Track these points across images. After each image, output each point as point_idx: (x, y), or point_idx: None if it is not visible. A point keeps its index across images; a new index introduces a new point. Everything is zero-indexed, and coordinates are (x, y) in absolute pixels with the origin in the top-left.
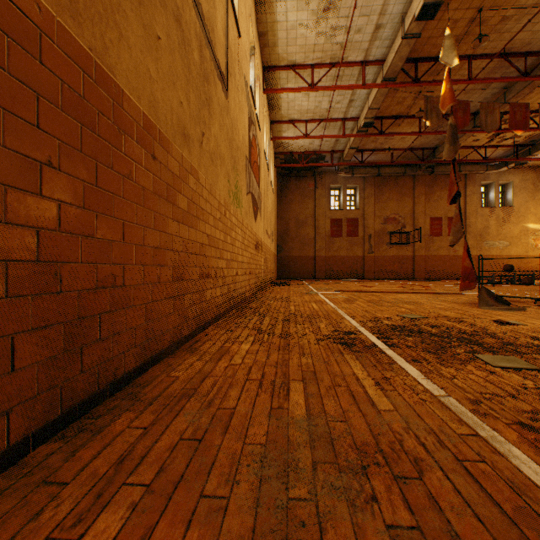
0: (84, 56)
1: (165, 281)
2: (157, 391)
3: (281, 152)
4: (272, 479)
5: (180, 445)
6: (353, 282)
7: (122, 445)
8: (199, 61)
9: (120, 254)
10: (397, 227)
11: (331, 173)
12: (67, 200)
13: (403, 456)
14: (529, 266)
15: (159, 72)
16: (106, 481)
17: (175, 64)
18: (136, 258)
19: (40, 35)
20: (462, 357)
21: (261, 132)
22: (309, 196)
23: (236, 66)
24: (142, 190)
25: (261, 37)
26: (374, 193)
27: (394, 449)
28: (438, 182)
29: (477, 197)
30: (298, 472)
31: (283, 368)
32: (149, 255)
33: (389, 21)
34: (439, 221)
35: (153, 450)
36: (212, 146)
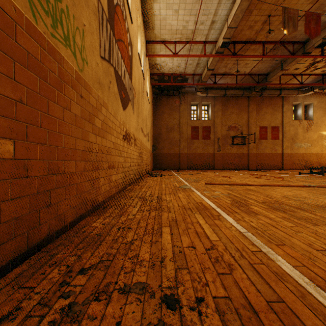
0: None
1: None
2: None
3: (155, 73)
4: None
5: None
6: (209, 172)
7: None
8: None
9: None
10: (237, 133)
11: (191, 93)
12: None
13: None
14: (323, 160)
15: None
16: None
17: None
18: None
19: None
20: None
21: (133, 29)
22: (175, 109)
23: None
24: None
25: None
26: (221, 109)
27: None
28: (264, 102)
29: (290, 113)
30: None
31: None
32: None
33: None
34: (265, 129)
35: None
36: None
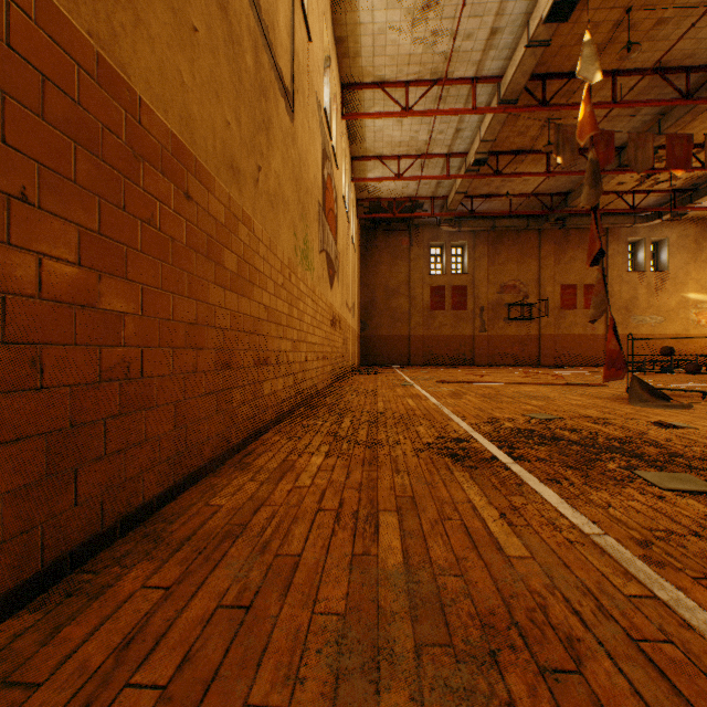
0: (80, 44)
1: (205, 370)
2: (189, 529)
3: (365, 198)
4: (354, 675)
5: (218, 616)
6: (460, 369)
7: (131, 616)
8: (254, 67)
9: (136, 332)
10: (518, 297)
11: (431, 226)
12: (51, 252)
13: (550, 634)
14: (689, 348)
15: (195, 77)
16: (100, 680)
17: (218, 68)
18: (161, 338)
19: (6, 5)
20: (617, 475)
21: (338, 171)
22: (402, 256)
23: (305, 79)
24: (170, 241)
25: (339, 44)
26: (487, 253)
27: (535, 621)
28: (571, 239)
29: (622, 259)
30: (394, 663)
31: (370, 492)
32: (181, 333)
33: (508, 24)
34: (572, 289)
35: (177, 626)
36: (272, 185)
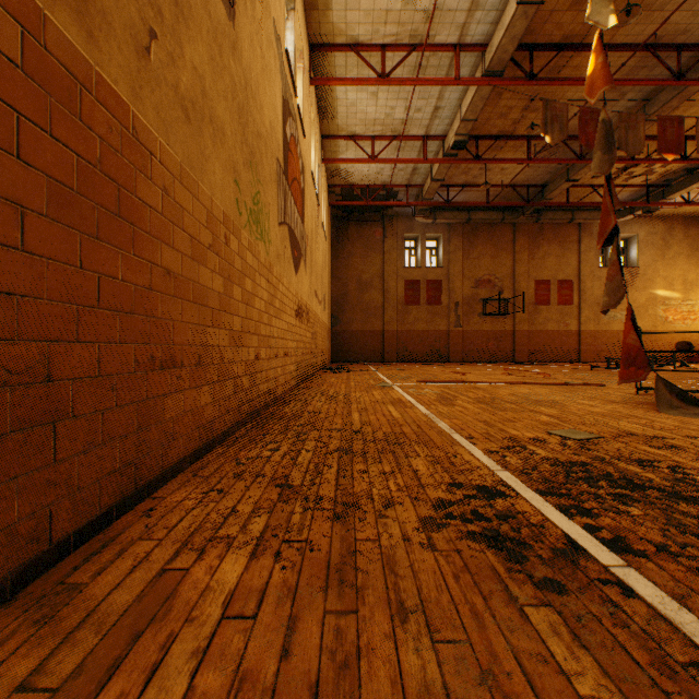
0: None
1: None
2: None
3: (337, 184)
4: None
5: None
6: (436, 366)
7: None
8: None
9: None
10: (493, 292)
11: (405, 217)
12: None
13: None
14: (658, 344)
15: None
16: None
17: None
18: None
19: None
20: None
21: (306, 141)
22: (375, 248)
23: None
24: None
25: None
26: (462, 246)
27: None
28: (545, 233)
29: (595, 255)
30: None
31: None
32: None
33: None
34: (546, 285)
35: None
36: (185, 82)
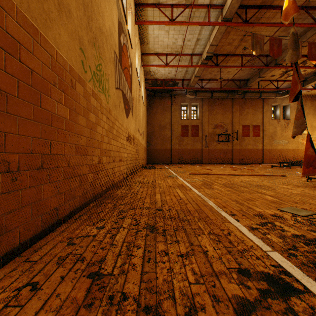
0: None
1: None
2: None
3: (149, 78)
4: None
5: None
6: (197, 166)
7: None
8: None
9: None
10: (223, 131)
11: (181, 95)
12: None
13: None
14: (299, 155)
15: None
16: None
17: None
18: None
19: None
20: None
21: (133, 51)
22: (167, 110)
23: None
24: None
25: None
26: (208, 109)
27: None
28: (247, 103)
29: (270, 113)
30: None
31: None
32: None
33: None
34: (247, 127)
35: None
36: None
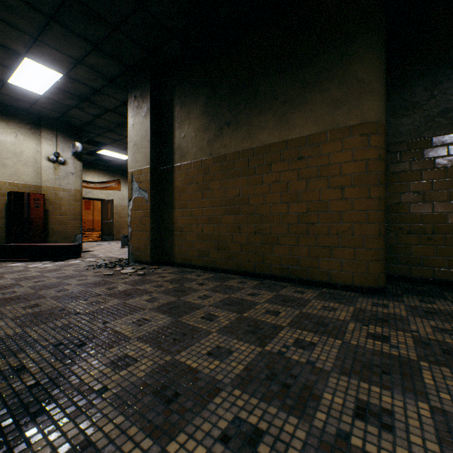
0: None
1: None
2: None
3: None
4: None
5: None
6: None
7: None
8: None
9: None
10: None
11: None
12: None
13: None
14: None
15: None
16: None
17: None
18: None
19: None
20: None
21: None
22: None
23: None
24: None
25: None
26: None
27: None
28: None
29: None
30: None
31: None
32: None
33: None
34: None
35: None
36: None
